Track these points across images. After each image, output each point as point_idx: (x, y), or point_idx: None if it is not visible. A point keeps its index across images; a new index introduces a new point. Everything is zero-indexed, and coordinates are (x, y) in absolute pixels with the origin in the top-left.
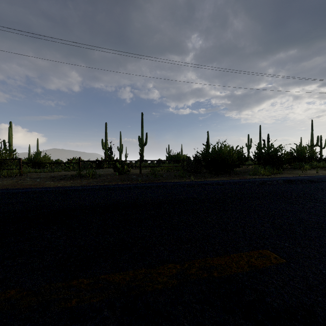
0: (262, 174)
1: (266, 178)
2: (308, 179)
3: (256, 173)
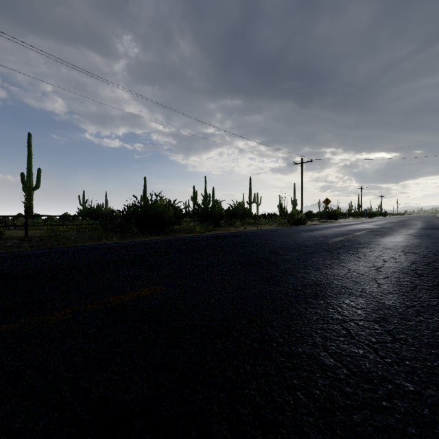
0: (198, 231)
1: (199, 235)
2: (233, 234)
3: (193, 231)
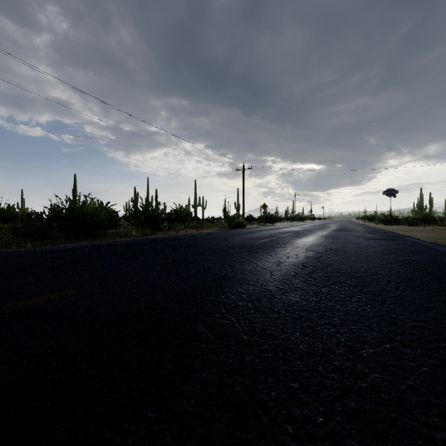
0: (134, 236)
1: (135, 240)
2: (170, 238)
3: (129, 235)
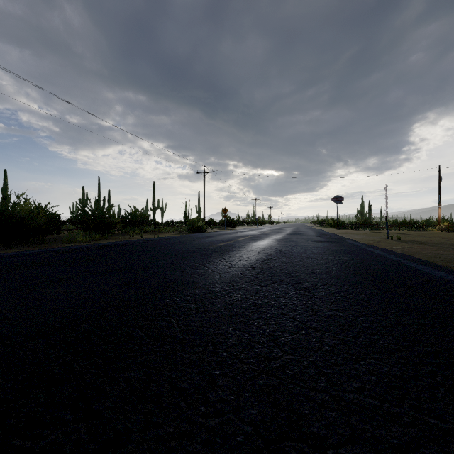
0: (80, 241)
1: (80, 245)
2: (123, 243)
3: (73, 241)
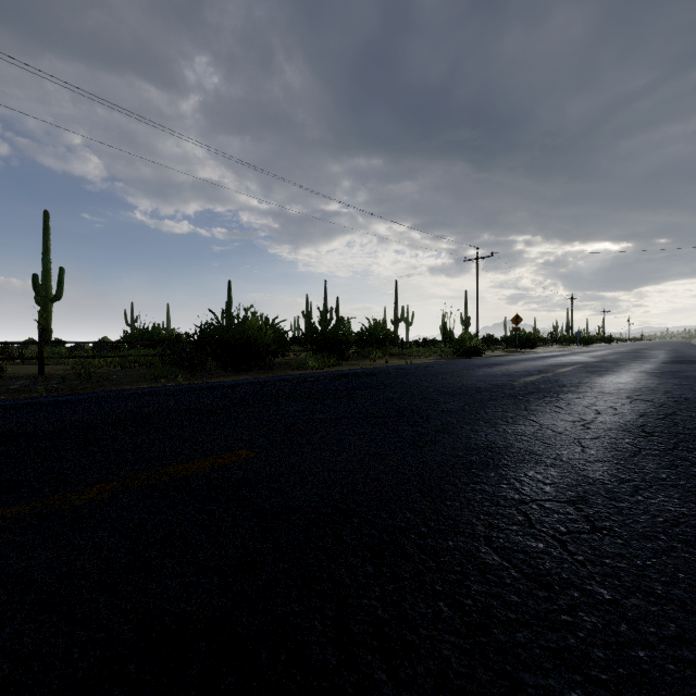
0: (312, 367)
1: (314, 373)
2: (366, 372)
3: (304, 366)
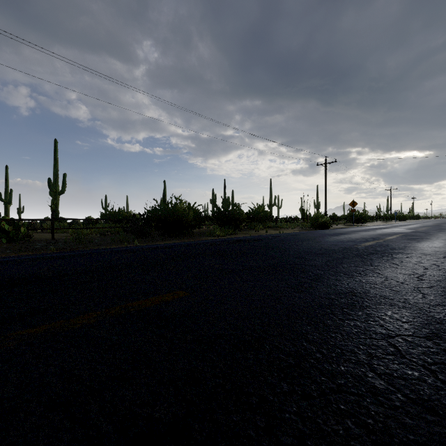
0: (218, 235)
1: (220, 239)
2: (254, 238)
3: (213, 234)
